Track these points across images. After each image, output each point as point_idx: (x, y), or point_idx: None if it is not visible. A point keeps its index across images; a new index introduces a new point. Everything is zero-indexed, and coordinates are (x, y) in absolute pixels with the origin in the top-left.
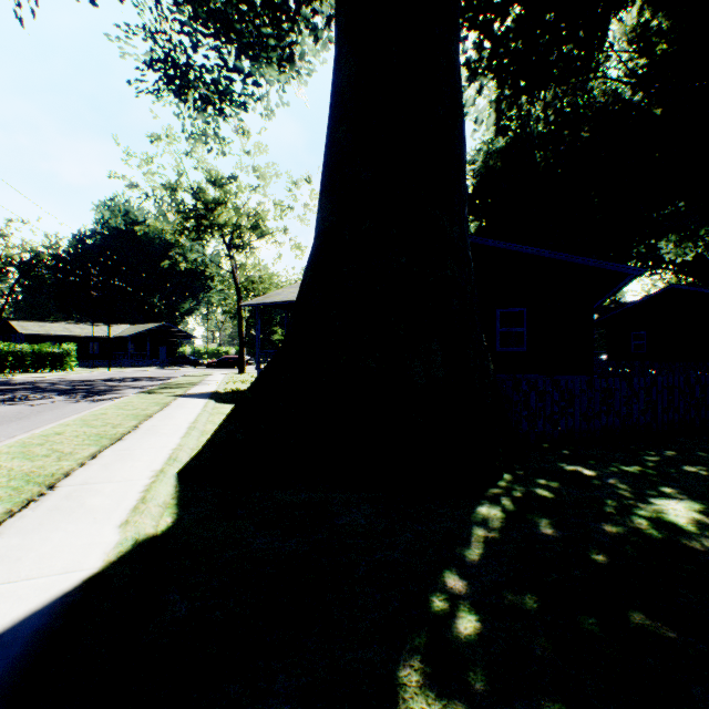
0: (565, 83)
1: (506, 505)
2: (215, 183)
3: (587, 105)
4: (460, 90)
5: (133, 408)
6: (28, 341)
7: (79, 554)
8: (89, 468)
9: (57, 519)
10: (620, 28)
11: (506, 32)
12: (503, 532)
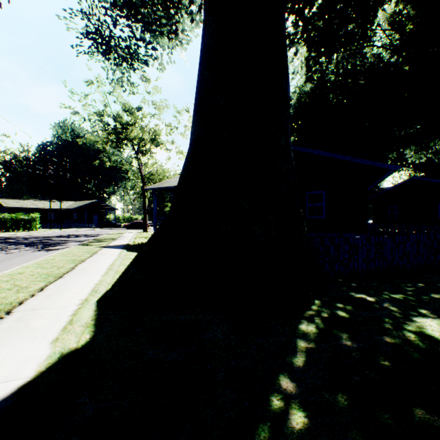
0: (349, 49)
1: (318, 323)
2: (128, 111)
3: (362, 64)
4: (285, 47)
5: (73, 255)
6: (9, 212)
7: (18, 365)
8: (37, 298)
9: (8, 337)
10: (383, 15)
11: (313, 15)
12: (318, 344)
